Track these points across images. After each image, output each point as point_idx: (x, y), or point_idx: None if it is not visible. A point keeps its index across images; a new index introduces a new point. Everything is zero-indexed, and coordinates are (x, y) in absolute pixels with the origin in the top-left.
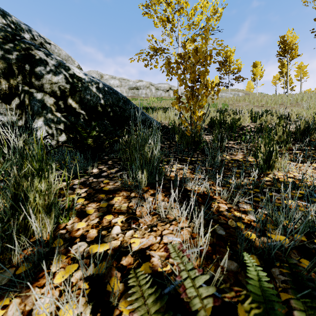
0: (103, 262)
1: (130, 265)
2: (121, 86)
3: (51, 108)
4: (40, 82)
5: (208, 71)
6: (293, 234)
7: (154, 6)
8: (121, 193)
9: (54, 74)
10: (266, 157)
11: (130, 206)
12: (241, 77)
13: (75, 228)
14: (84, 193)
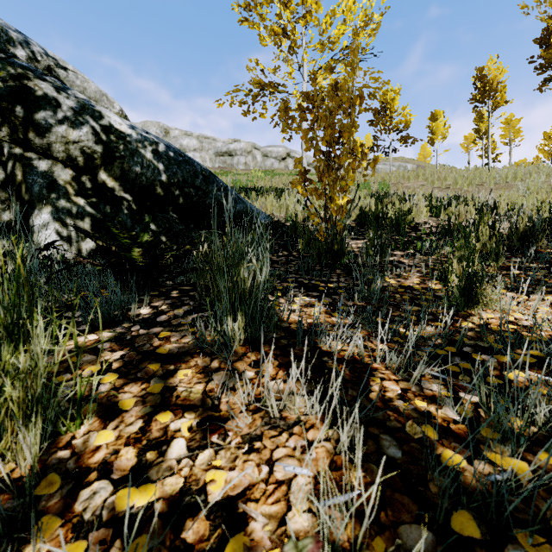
0: (144, 536)
1: (201, 543)
2: (202, 149)
3: (67, 189)
4: (44, 139)
5: (357, 125)
6: (533, 450)
7: (259, 7)
8: (192, 360)
9: (72, 125)
10: (465, 284)
11: (208, 390)
12: (411, 137)
13: (91, 446)
14: (118, 360)
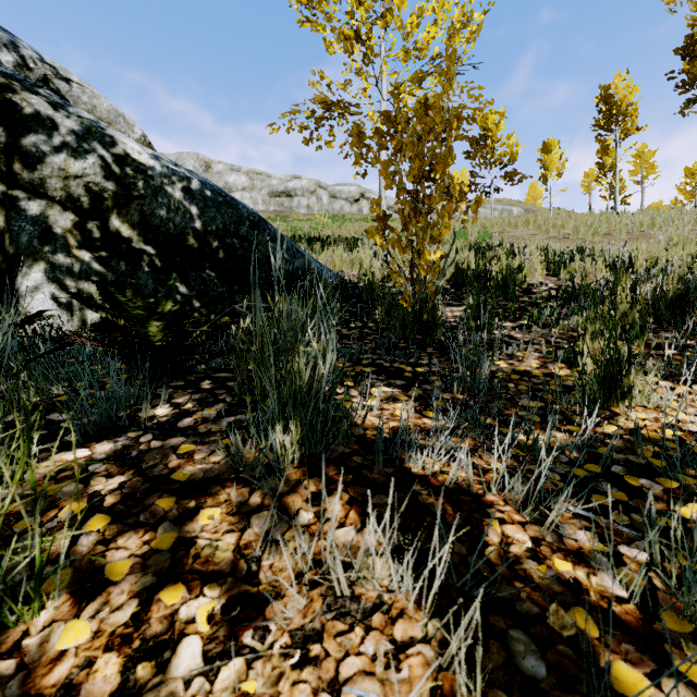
0: None
1: None
2: (253, 188)
3: (66, 239)
4: (35, 173)
5: (453, 155)
6: None
7: (325, 3)
8: (222, 492)
9: (74, 154)
10: (605, 372)
11: (243, 544)
12: (518, 173)
13: (52, 651)
14: (114, 492)
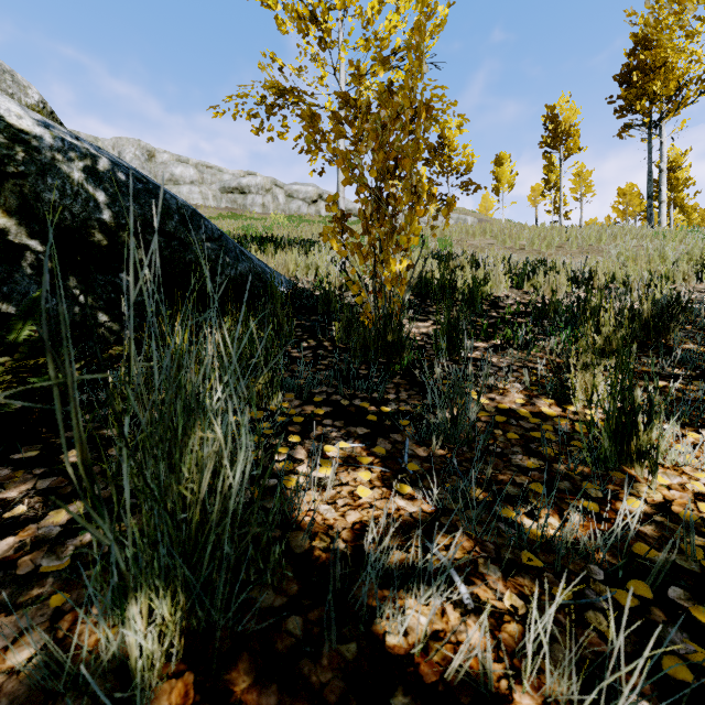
0: None
1: None
2: (203, 182)
3: None
4: None
5: (422, 150)
6: None
7: None
8: None
9: None
10: (617, 422)
11: None
12: (474, 183)
13: None
14: None
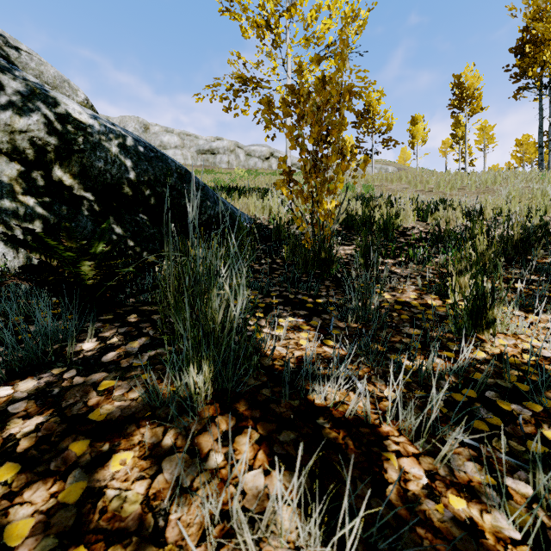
0: None
1: None
2: (184, 146)
3: (12, 186)
4: None
5: (346, 122)
6: None
7: None
8: (137, 432)
9: (19, 111)
10: (473, 305)
11: (152, 494)
12: (393, 140)
13: None
14: (29, 435)
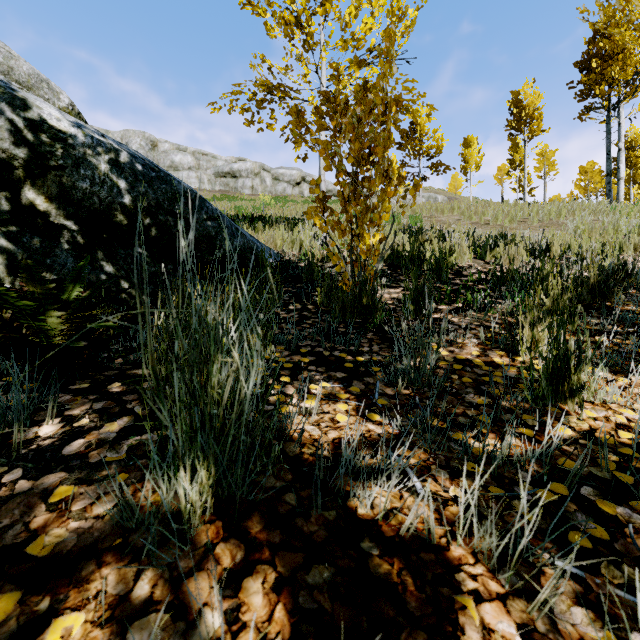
0: None
1: None
2: (199, 168)
3: None
4: None
5: (392, 139)
6: None
7: None
8: (96, 576)
9: None
10: (553, 366)
11: None
12: (443, 164)
13: None
14: None
